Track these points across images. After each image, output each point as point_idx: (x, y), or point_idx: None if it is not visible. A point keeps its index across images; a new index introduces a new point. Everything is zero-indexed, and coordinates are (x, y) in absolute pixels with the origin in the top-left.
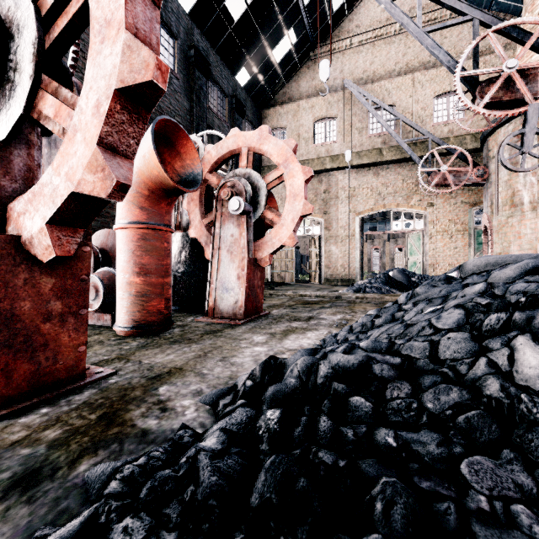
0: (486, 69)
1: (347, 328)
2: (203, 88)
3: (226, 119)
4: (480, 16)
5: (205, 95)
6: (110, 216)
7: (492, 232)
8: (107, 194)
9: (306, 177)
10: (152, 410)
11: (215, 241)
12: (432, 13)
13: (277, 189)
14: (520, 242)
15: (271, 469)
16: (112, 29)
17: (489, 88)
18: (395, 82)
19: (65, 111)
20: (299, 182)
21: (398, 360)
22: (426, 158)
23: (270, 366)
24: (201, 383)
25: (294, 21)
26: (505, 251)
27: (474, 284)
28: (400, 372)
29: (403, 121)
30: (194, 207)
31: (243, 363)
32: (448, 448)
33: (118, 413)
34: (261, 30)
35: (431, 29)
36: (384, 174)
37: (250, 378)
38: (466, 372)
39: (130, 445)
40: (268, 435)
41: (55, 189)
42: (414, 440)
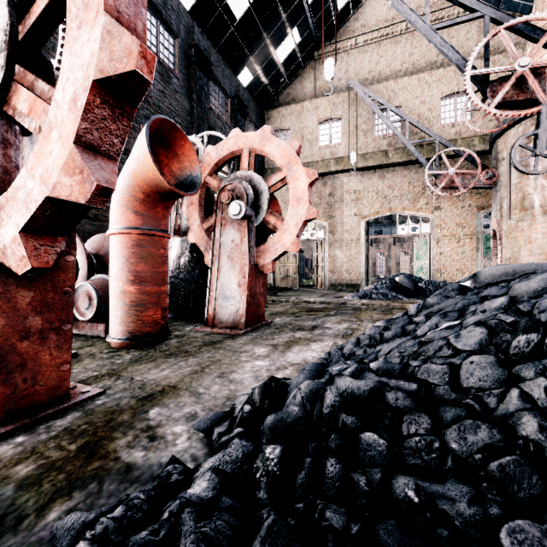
0: (497, 67)
1: (354, 340)
2: (204, 88)
3: (228, 120)
4: (491, 13)
5: (207, 95)
6: (107, 219)
7: (501, 237)
8: (86, 200)
9: (311, 180)
10: (140, 439)
11: (215, 246)
12: (439, 11)
13: (280, 192)
14: (530, 247)
15: (268, 542)
16: (90, 11)
17: (501, 87)
18: (401, 83)
19: (40, 106)
20: (303, 185)
21: (414, 387)
22: (433, 161)
23: (271, 389)
24: (196, 405)
25: (298, 20)
26: (515, 256)
27: (493, 296)
28: (417, 401)
29: (410, 122)
30: (193, 211)
31: (243, 380)
32: (482, 508)
33: (101, 443)
34: (264, 29)
35: (440, 27)
36: (390, 177)
37: (248, 402)
38: (496, 406)
39: (110, 485)
40: (266, 480)
41: (29, 193)
42: (440, 494)
